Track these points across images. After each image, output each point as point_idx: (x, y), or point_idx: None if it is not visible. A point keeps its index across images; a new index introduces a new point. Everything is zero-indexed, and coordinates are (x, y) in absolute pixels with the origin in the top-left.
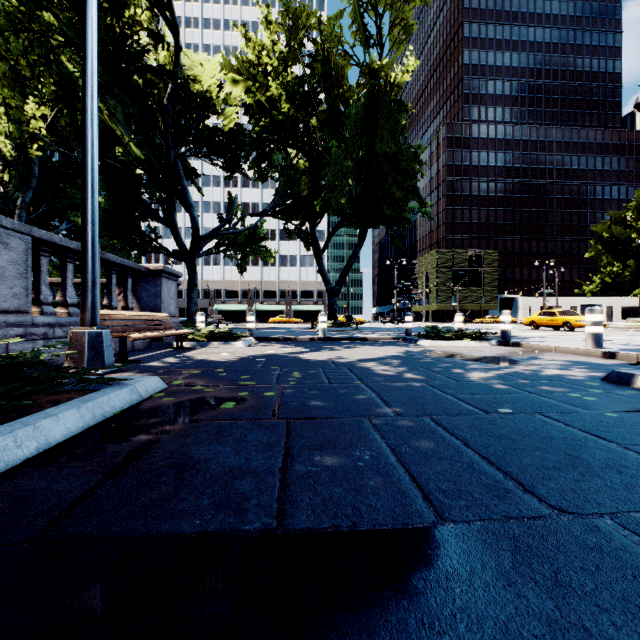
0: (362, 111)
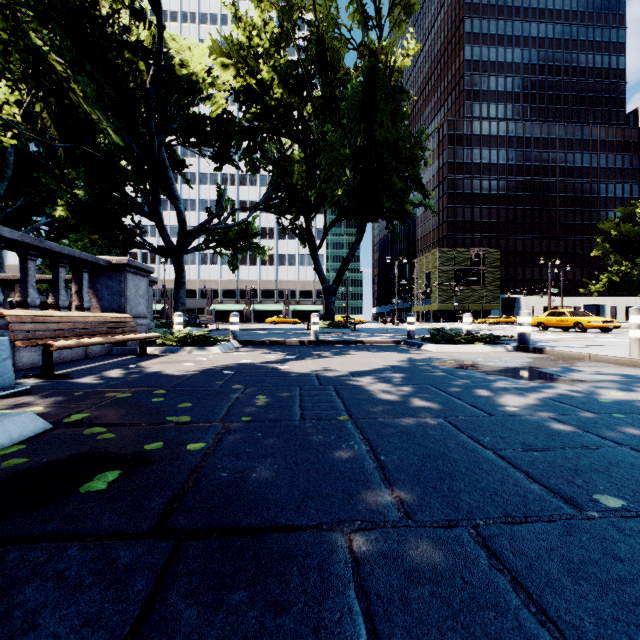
0: (360, 92)
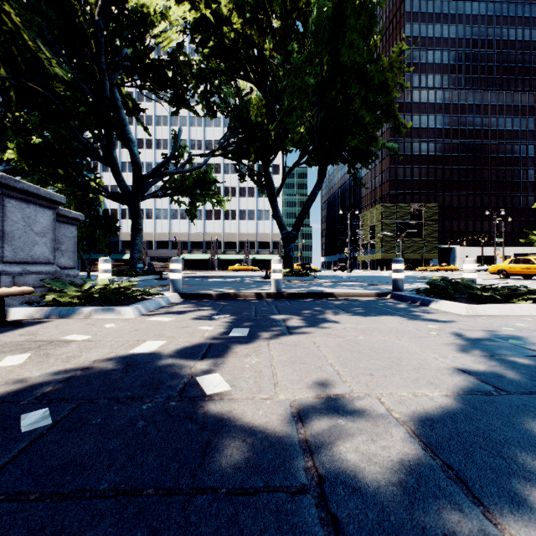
0: (327, 5)
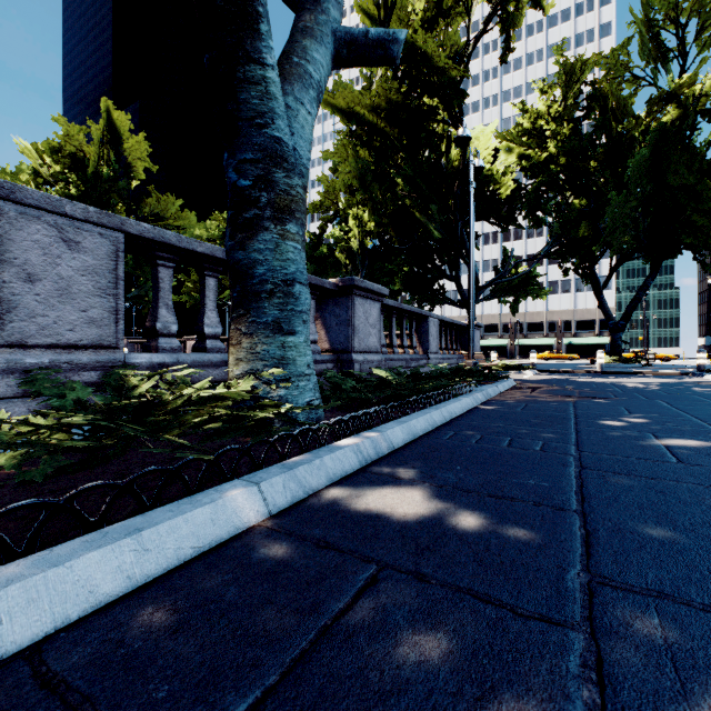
0: (647, 154)
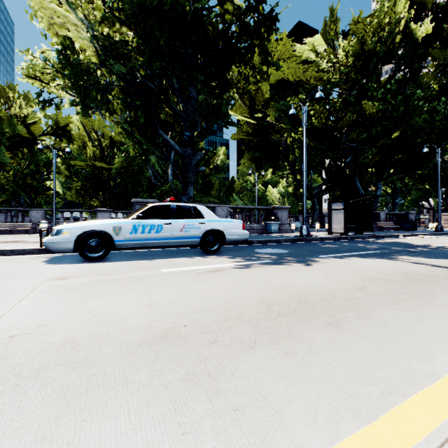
0: None
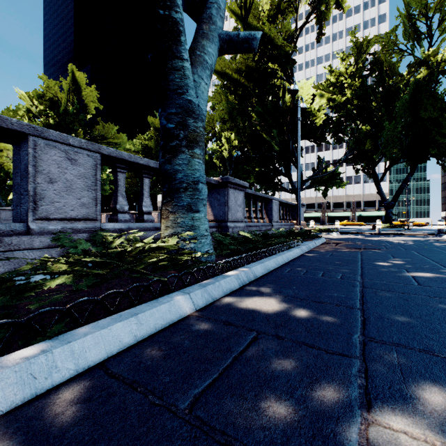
0: (408, 98)
